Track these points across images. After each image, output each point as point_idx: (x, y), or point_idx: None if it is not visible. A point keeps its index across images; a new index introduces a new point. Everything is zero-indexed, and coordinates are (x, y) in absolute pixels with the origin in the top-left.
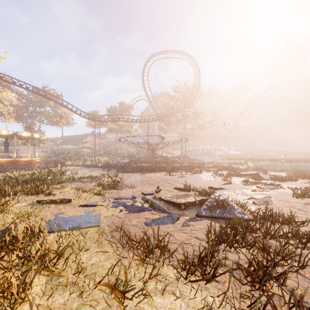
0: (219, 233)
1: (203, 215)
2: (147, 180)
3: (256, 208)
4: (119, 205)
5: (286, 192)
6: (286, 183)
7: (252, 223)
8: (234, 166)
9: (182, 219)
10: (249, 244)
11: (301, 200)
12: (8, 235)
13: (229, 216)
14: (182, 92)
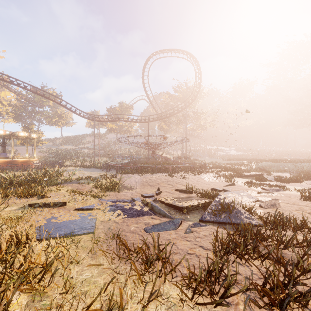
0: (226, 241)
1: (207, 220)
2: (146, 182)
3: (264, 212)
4: (117, 208)
5: (293, 194)
6: (291, 184)
7: (262, 229)
8: (236, 167)
9: (185, 224)
10: (262, 255)
11: (310, 203)
12: None
13: (236, 221)
14: (183, 92)
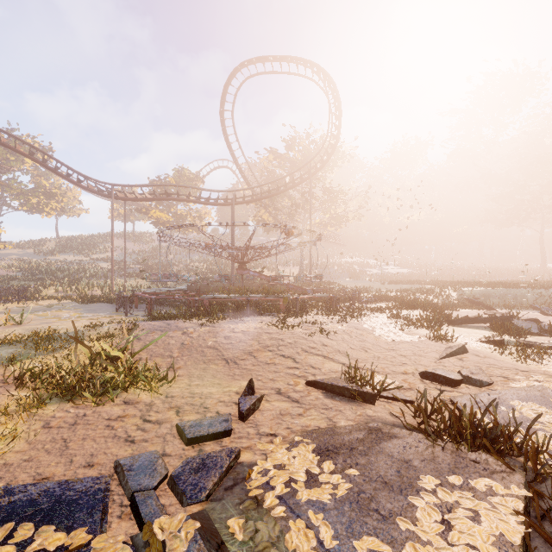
0: None
1: None
2: (217, 347)
3: None
4: None
5: None
6: None
7: None
8: (422, 298)
9: None
10: None
11: None
12: None
13: None
14: (303, 149)
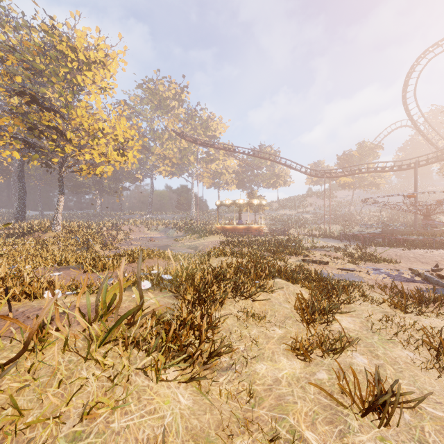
0: None
1: None
2: (415, 257)
3: None
4: (381, 273)
5: None
6: None
7: None
8: None
9: None
10: None
11: None
12: (303, 273)
13: None
14: None
